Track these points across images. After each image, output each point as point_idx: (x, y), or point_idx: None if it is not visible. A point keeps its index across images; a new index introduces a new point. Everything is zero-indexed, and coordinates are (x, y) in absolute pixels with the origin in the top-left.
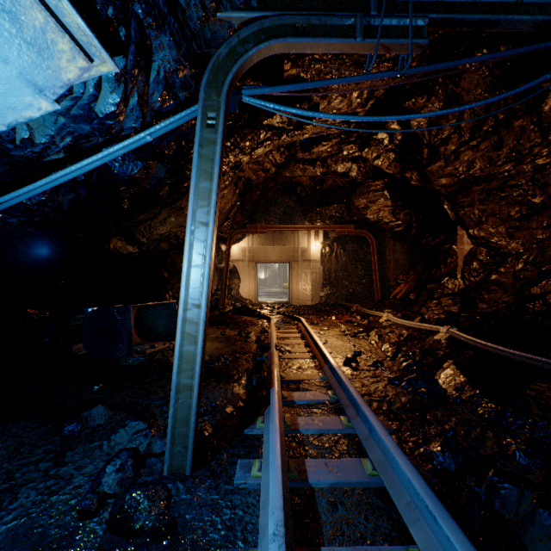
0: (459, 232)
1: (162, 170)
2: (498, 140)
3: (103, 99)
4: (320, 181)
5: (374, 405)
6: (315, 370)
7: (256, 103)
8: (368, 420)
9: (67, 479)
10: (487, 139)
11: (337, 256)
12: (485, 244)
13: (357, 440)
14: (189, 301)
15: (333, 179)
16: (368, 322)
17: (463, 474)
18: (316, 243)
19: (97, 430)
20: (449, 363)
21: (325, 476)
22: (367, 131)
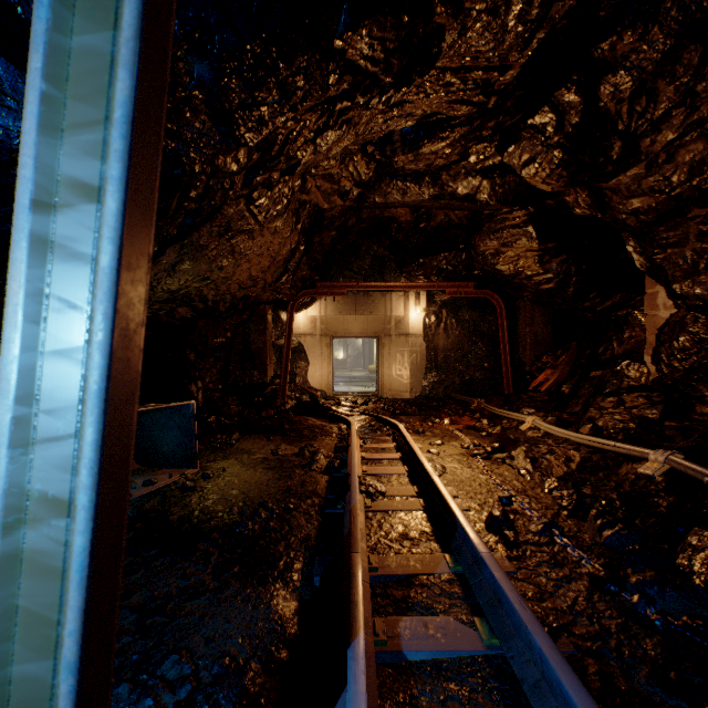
0: (648, 290)
1: None
2: None
3: None
4: (426, 215)
5: (592, 671)
6: (435, 544)
7: None
8: None
9: None
10: None
11: (447, 329)
12: (704, 307)
13: None
14: (33, 489)
15: (445, 212)
16: (502, 429)
17: None
18: (416, 309)
19: None
20: (705, 538)
21: None
22: None
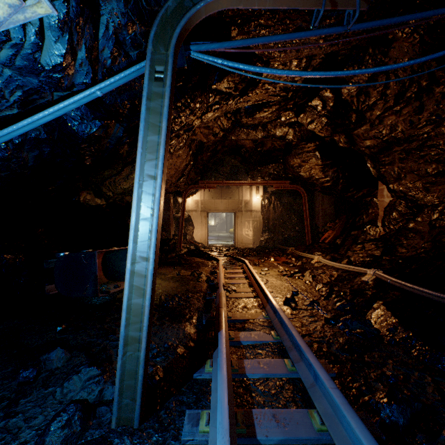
0: (379, 187)
1: (120, 129)
2: (420, 105)
3: (48, 49)
4: (261, 144)
5: (315, 346)
6: (258, 309)
7: (204, 59)
8: (313, 368)
9: (14, 434)
10: (410, 104)
11: (275, 207)
12: (404, 197)
13: (302, 385)
14: (137, 254)
15: (272, 142)
16: (302, 263)
17: (412, 429)
18: (257, 196)
19: (54, 373)
20: (379, 304)
21: (273, 431)
22: (313, 86)
